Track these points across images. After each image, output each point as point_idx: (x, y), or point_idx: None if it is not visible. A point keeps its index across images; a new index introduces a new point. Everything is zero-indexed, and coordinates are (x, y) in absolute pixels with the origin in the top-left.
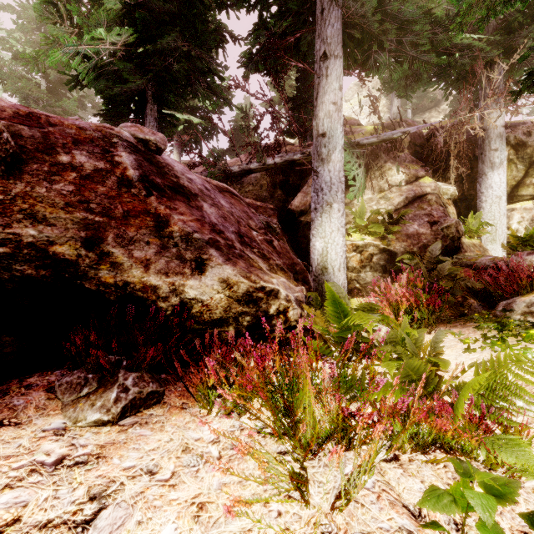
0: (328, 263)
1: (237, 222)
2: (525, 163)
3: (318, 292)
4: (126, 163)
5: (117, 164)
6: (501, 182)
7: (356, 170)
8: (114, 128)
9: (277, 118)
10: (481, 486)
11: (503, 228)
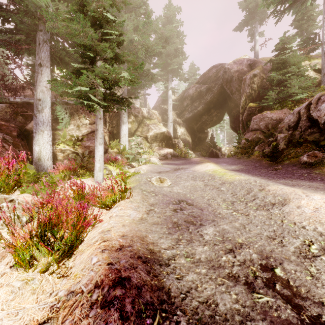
0: (41, 157)
1: None
2: (138, 123)
3: (37, 170)
4: None
5: None
6: (126, 129)
7: (64, 115)
8: None
9: (16, 79)
10: (28, 187)
11: (127, 146)
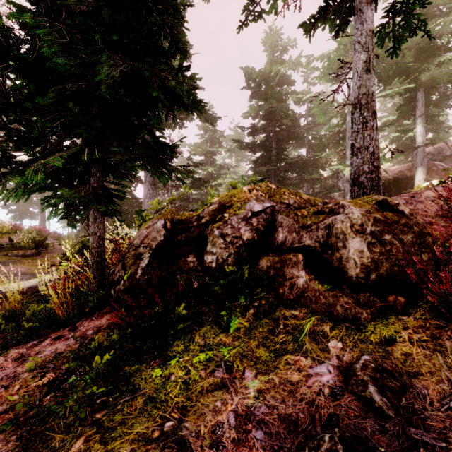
0: None
1: None
2: None
3: None
4: (440, 168)
5: (439, 168)
6: None
7: None
8: (434, 162)
9: None
10: None
11: None
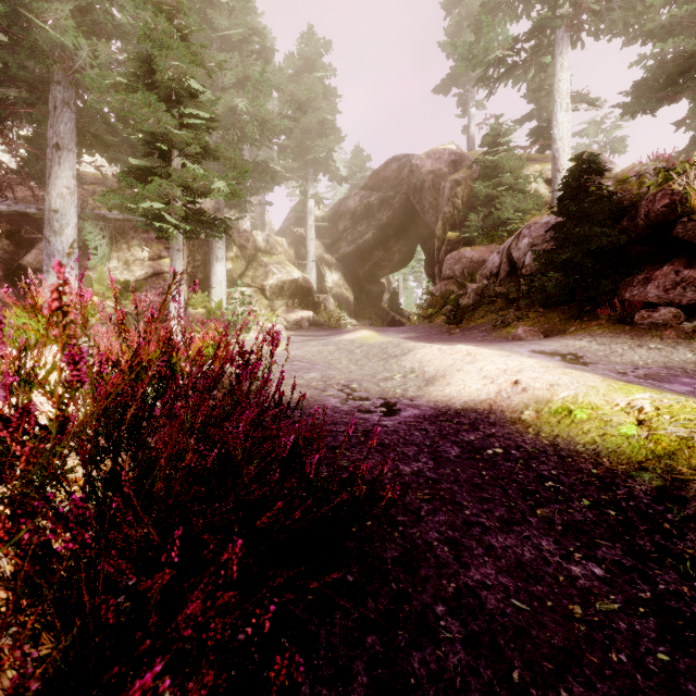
0: None
1: None
2: (246, 260)
3: None
4: None
5: None
6: (222, 271)
7: (100, 241)
8: None
9: (3, 168)
10: None
11: (224, 304)
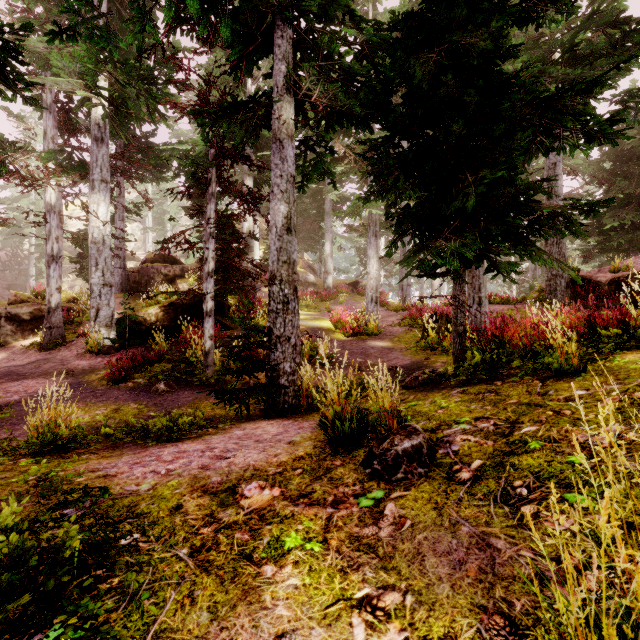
0: None
1: (0, 294)
2: None
3: None
4: None
5: None
6: None
7: None
8: None
9: (20, 257)
10: None
11: None
